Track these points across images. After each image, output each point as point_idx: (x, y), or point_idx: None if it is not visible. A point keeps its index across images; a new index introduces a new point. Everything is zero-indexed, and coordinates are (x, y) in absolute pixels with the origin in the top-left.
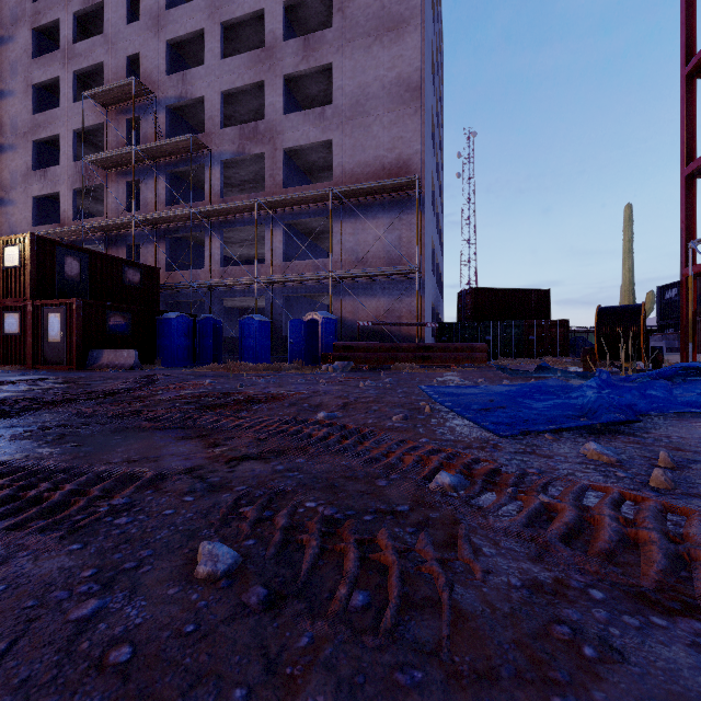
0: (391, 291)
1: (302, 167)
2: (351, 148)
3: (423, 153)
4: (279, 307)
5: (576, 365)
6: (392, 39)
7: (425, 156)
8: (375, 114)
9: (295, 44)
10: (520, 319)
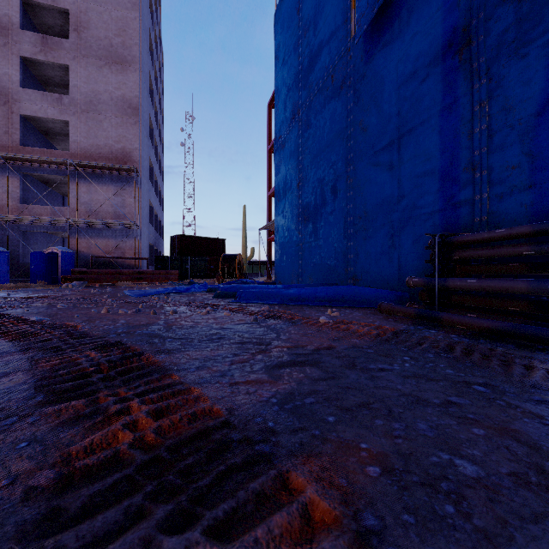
0: (118, 235)
1: (39, 128)
2: (85, 132)
3: (141, 151)
4: (16, 239)
5: (223, 281)
6: (119, 70)
7: (142, 152)
8: (105, 114)
9: (33, 36)
10: (209, 255)
